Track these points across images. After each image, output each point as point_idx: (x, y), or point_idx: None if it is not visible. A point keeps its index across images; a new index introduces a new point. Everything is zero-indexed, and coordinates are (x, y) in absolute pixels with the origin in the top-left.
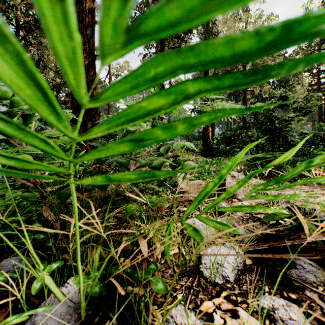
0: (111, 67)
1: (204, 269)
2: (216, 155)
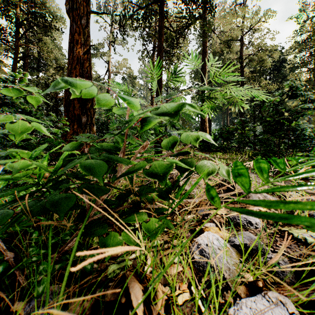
0: (110, 65)
1: None
2: (213, 150)
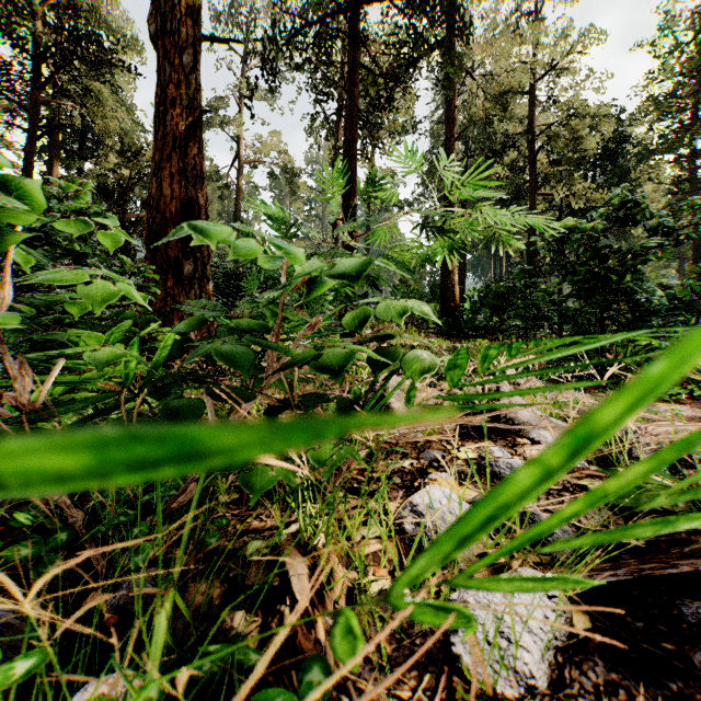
0: (242, 145)
1: (464, 651)
2: (469, 334)
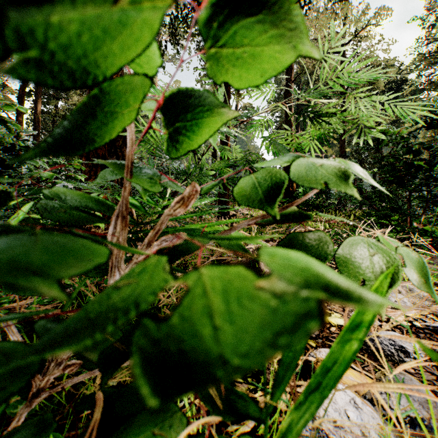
0: None
1: None
2: (302, 209)
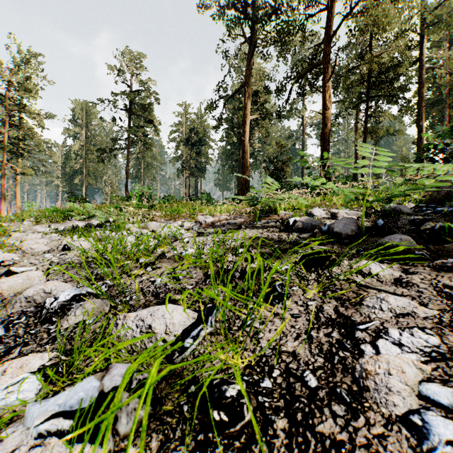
0: (304, 119)
1: None
2: None
